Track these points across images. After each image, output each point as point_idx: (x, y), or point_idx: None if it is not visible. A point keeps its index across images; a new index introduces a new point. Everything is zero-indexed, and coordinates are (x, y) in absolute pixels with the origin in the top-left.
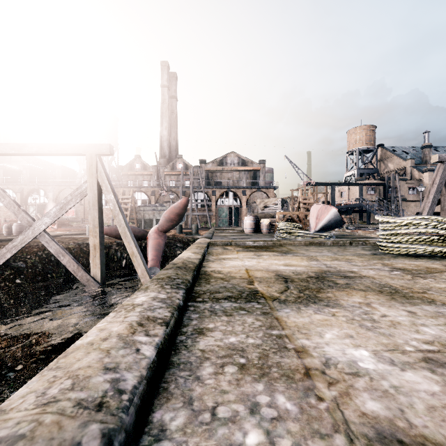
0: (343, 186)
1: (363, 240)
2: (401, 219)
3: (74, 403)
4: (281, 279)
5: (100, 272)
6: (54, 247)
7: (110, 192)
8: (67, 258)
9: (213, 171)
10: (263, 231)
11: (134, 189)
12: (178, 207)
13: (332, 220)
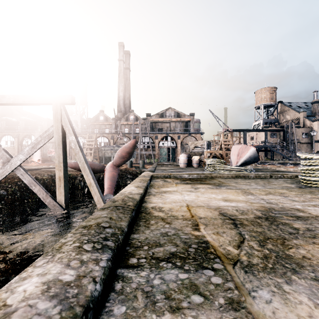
0: (252, 132)
1: (281, 173)
2: None
3: None
4: (228, 221)
5: (64, 199)
6: (27, 178)
7: (72, 134)
8: (38, 187)
9: (156, 121)
10: (194, 165)
11: (99, 135)
12: (128, 147)
13: (250, 157)
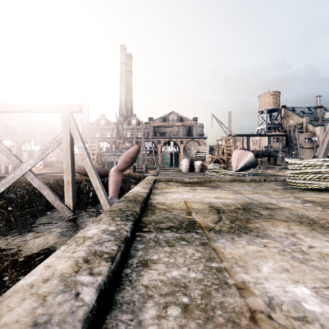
0: (256, 137)
1: (274, 177)
2: (307, 161)
3: None
4: (214, 210)
5: (72, 202)
6: (37, 182)
7: (79, 141)
8: (47, 191)
9: (159, 125)
10: (196, 170)
11: (100, 139)
12: (132, 152)
13: (249, 162)
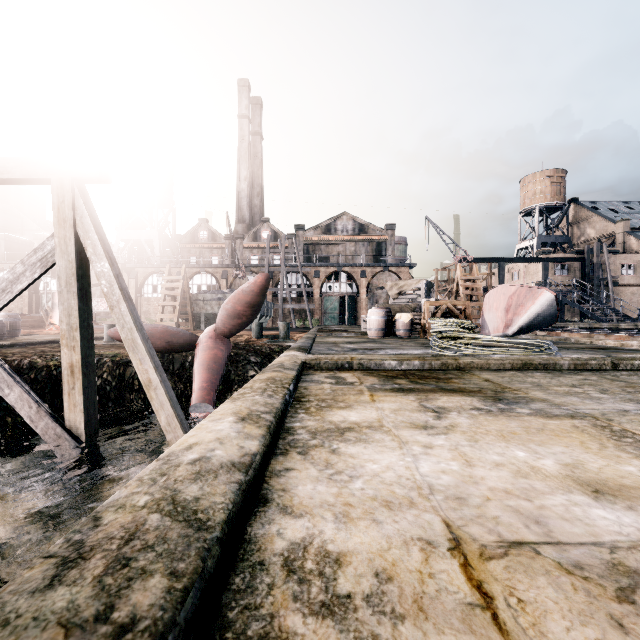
0: (516, 263)
1: (639, 357)
2: None
3: None
4: None
5: (84, 421)
6: None
7: (102, 257)
8: (18, 391)
9: (316, 241)
10: (400, 333)
11: (197, 269)
12: (250, 291)
13: (540, 315)
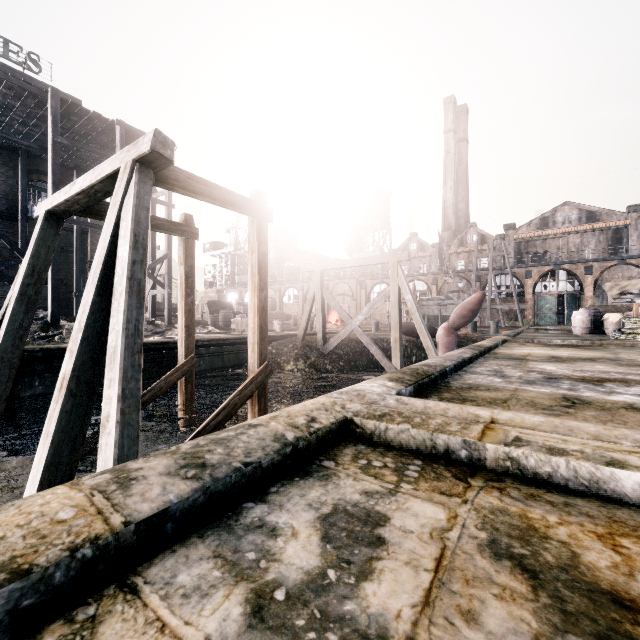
0: None
1: None
2: None
3: (454, 355)
4: (550, 357)
5: (399, 362)
6: (365, 338)
7: (408, 293)
8: (374, 348)
9: (528, 238)
10: (608, 331)
11: (411, 278)
12: (472, 302)
13: None
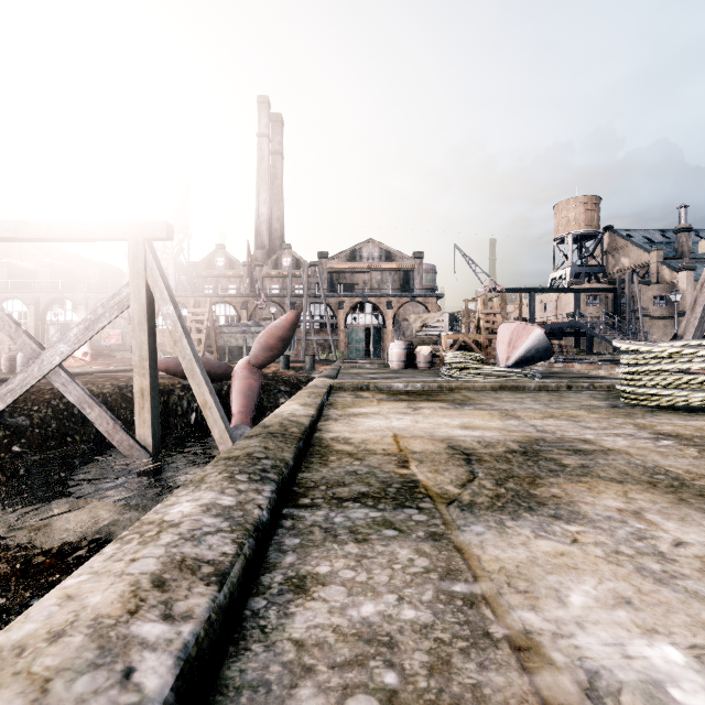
0: (549, 293)
1: (589, 381)
2: (662, 347)
3: None
4: (458, 456)
5: (152, 435)
6: (76, 392)
7: (167, 302)
8: (97, 410)
9: (340, 269)
10: (421, 365)
11: (215, 299)
12: (282, 326)
13: (534, 348)
